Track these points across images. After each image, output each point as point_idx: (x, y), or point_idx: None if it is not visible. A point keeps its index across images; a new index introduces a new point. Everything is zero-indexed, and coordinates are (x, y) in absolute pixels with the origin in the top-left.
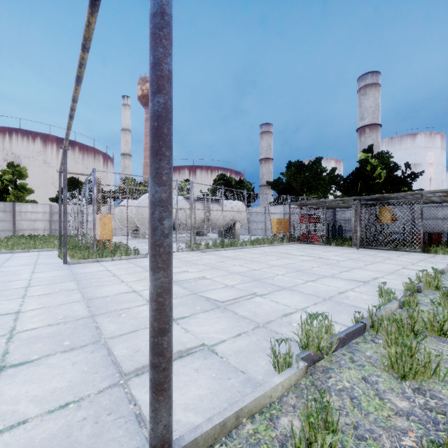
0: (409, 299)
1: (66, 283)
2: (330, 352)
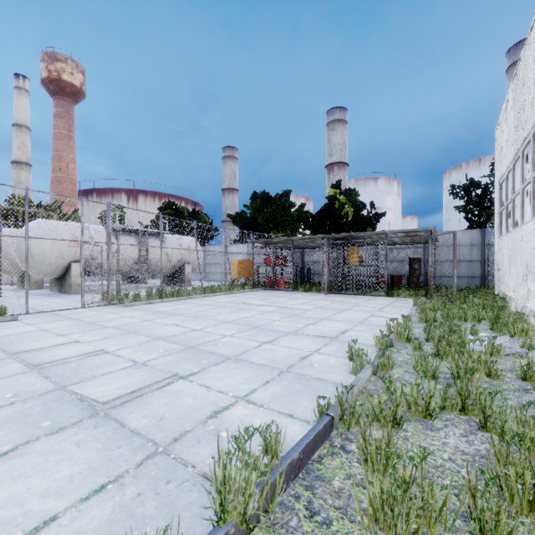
0: (384, 361)
1: None
2: (270, 508)
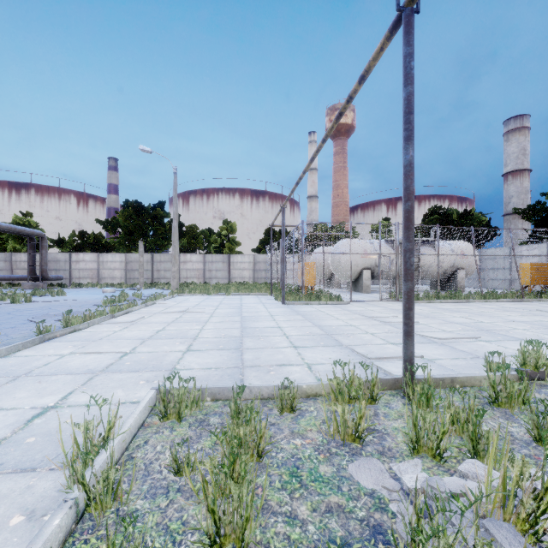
0: None
1: (295, 316)
2: None
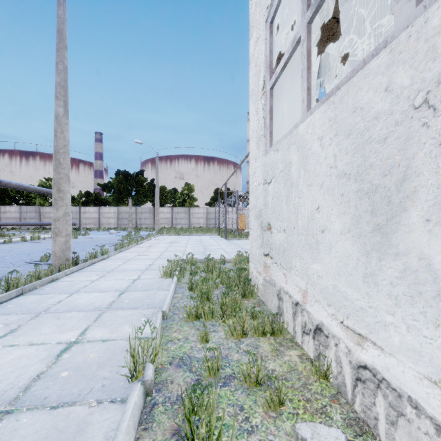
0: None
1: (231, 244)
2: None
